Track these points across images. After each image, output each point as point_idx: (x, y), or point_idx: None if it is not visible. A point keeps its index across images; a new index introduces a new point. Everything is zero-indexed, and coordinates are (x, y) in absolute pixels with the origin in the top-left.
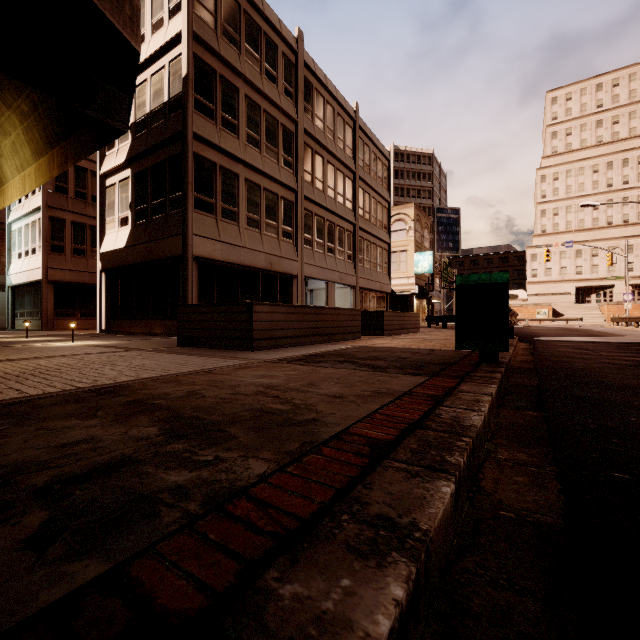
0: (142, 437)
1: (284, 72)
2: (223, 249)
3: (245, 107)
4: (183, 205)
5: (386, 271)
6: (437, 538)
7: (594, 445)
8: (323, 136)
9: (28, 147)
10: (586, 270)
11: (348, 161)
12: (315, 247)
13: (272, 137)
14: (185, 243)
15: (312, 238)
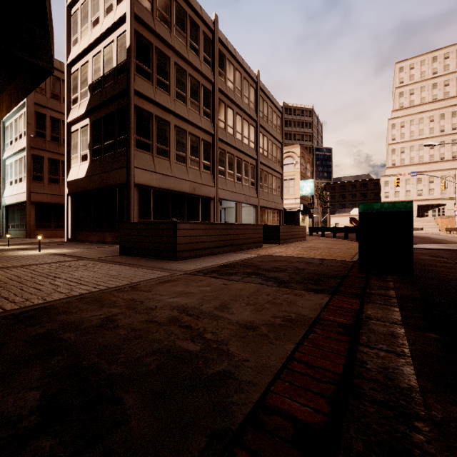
0: (11, 416)
1: (204, 46)
2: (158, 178)
3: (174, 71)
4: (127, 145)
5: (279, 194)
6: None
7: None
8: (233, 94)
9: None
10: (425, 193)
11: (251, 113)
12: (227, 176)
13: (195, 94)
14: (128, 174)
15: (225, 170)
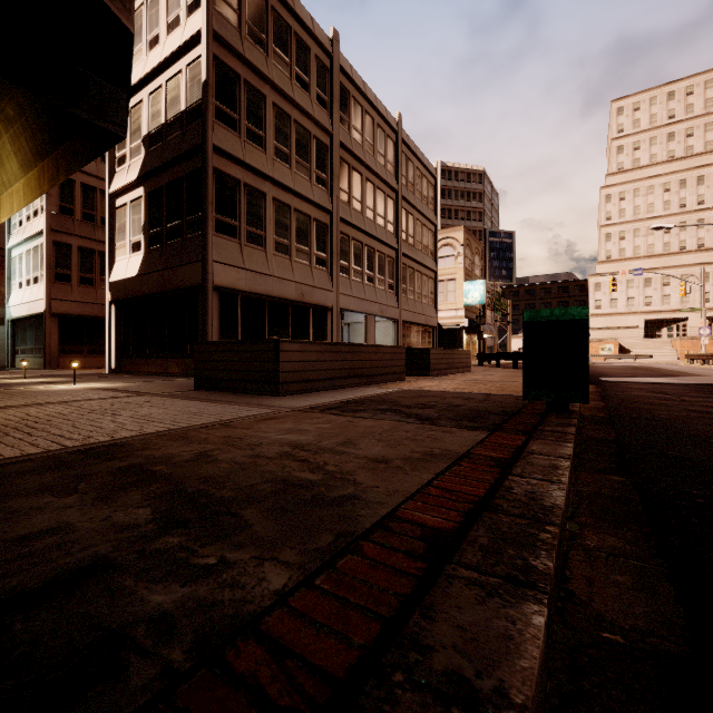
0: (128, 524)
1: (317, 78)
2: (248, 278)
3: (273, 117)
4: (202, 228)
5: (432, 302)
6: (534, 707)
7: (710, 530)
8: (361, 150)
9: (15, 159)
10: (656, 301)
11: (389, 178)
12: (352, 275)
13: (304, 151)
14: (204, 271)
15: (349, 265)
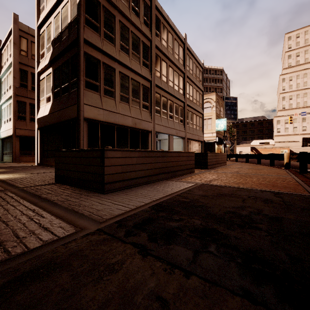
0: None
1: (143, 10)
2: (104, 114)
3: (119, 28)
4: (77, 85)
5: (201, 129)
6: None
7: None
8: (166, 50)
9: None
10: (308, 128)
11: (180, 66)
12: (162, 115)
13: (136, 48)
14: (78, 109)
15: (160, 109)
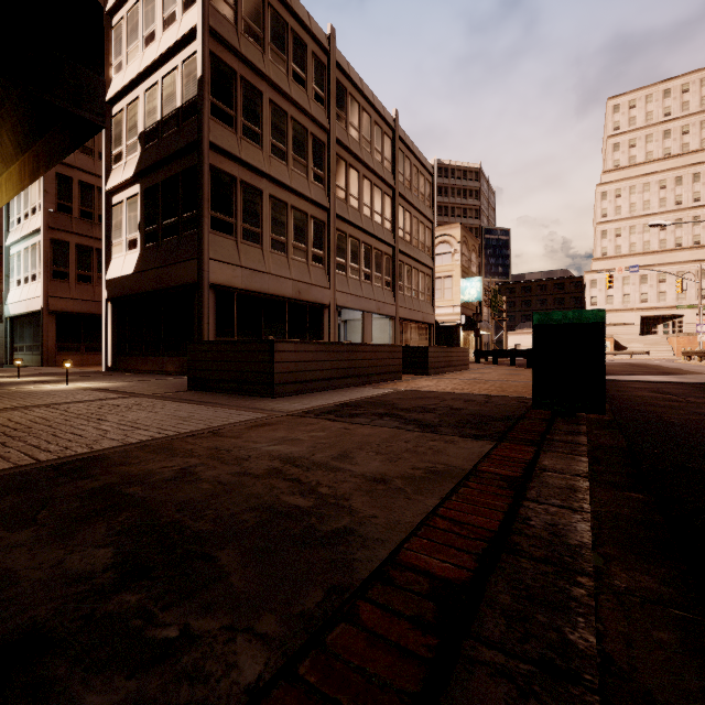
0: (82, 573)
1: (314, 74)
2: (244, 275)
3: (270, 113)
4: (198, 225)
5: (429, 299)
6: None
7: None
8: (358, 147)
9: None
10: (652, 298)
11: (386, 176)
12: (349, 273)
13: (300, 148)
14: (200, 269)
15: (346, 262)
